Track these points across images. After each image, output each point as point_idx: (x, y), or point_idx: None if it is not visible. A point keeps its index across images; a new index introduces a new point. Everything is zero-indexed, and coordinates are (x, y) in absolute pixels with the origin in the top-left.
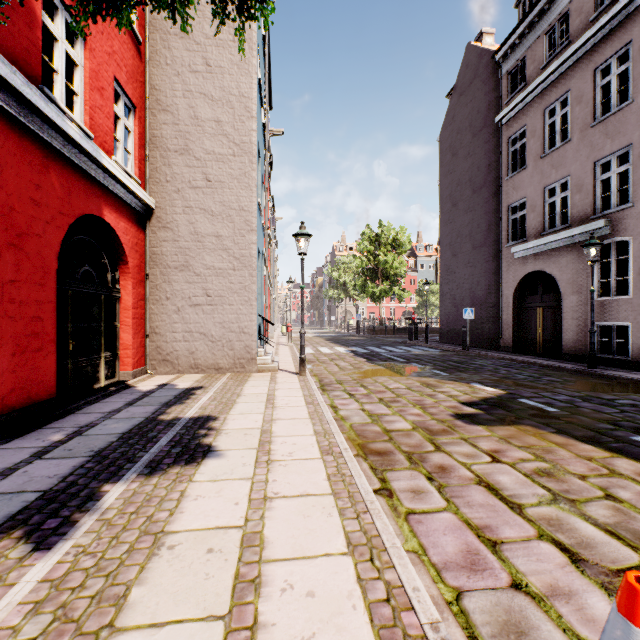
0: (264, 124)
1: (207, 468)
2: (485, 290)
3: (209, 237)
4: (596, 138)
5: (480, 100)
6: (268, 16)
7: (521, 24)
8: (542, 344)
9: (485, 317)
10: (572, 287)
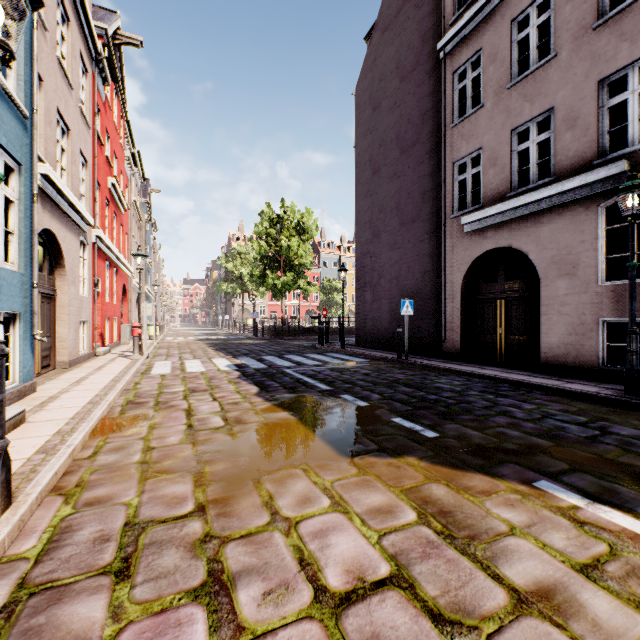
0: None
1: None
2: (419, 278)
3: None
4: (602, 44)
5: (412, 31)
6: None
7: None
8: (505, 349)
9: (419, 313)
10: (559, 268)
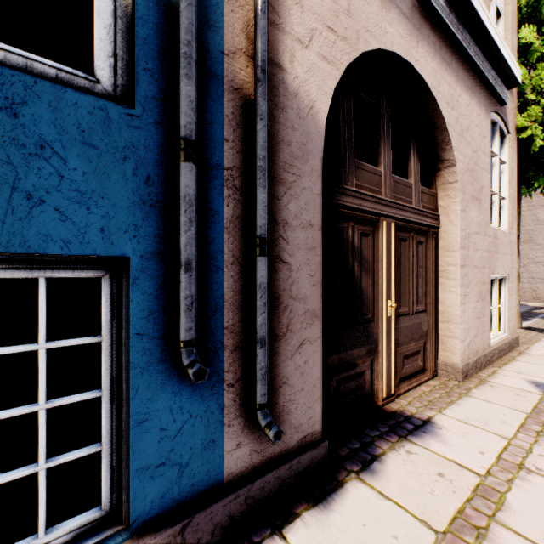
0: None
1: None
2: None
3: None
4: None
5: None
6: None
7: None
8: None
9: None
10: None
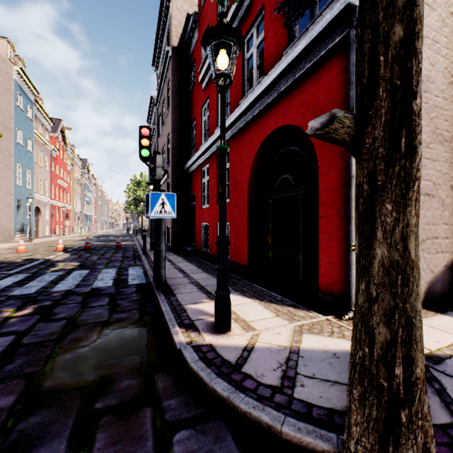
0: (28, 150)
1: None
2: None
3: None
4: None
5: None
6: None
7: (149, 116)
8: None
9: None
10: None
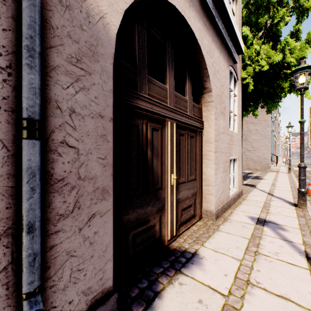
0: None
1: (263, 180)
2: None
3: (253, 130)
4: None
5: None
6: (276, 108)
7: None
8: None
9: None
10: None
